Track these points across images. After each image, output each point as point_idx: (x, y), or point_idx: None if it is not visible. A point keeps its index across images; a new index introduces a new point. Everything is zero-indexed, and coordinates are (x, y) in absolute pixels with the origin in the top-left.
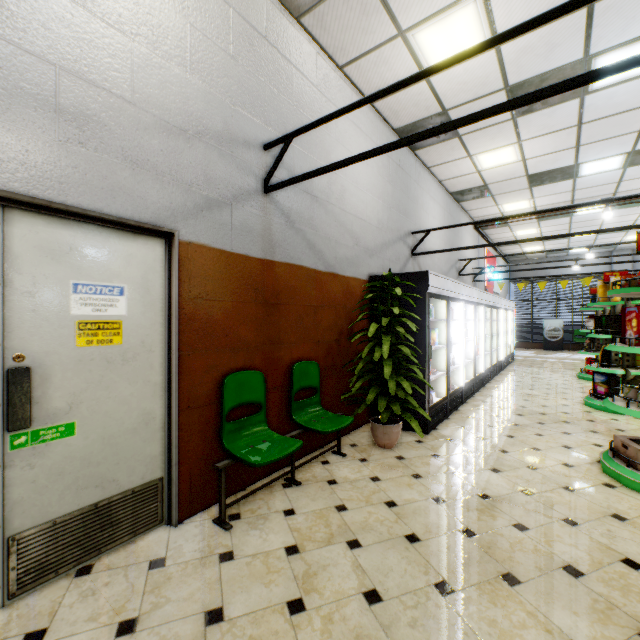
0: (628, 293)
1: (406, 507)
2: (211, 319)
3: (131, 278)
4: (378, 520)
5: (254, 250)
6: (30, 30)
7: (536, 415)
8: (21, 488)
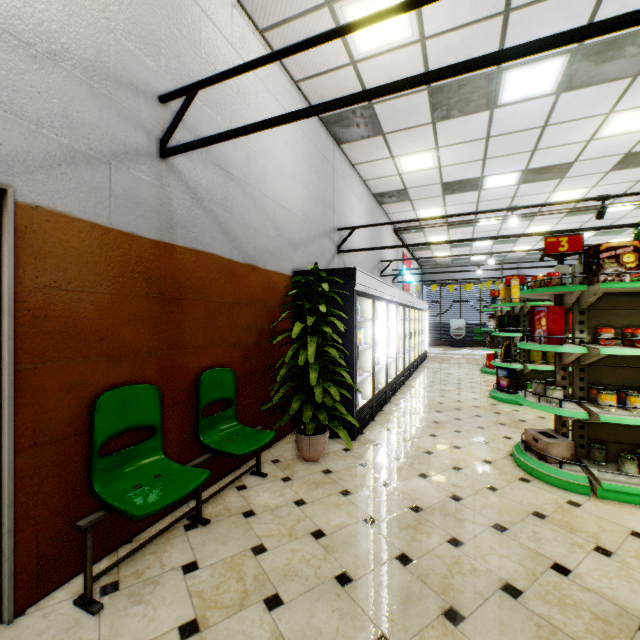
0: (538, 293)
1: (336, 536)
2: (76, 317)
3: None
4: (304, 560)
5: (146, 228)
6: None
7: (453, 411)
8: None
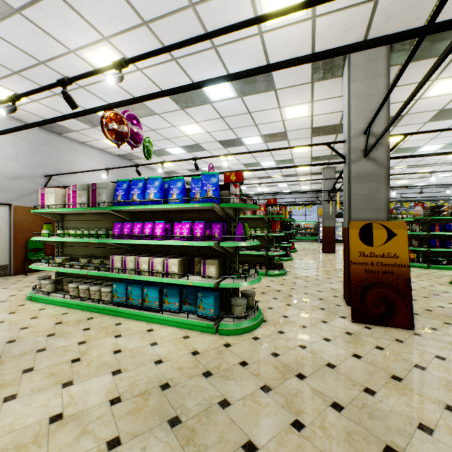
0: None
1: None
2: (24, 225)
3: None
4: None
5: None
6: None
7: None
8: None
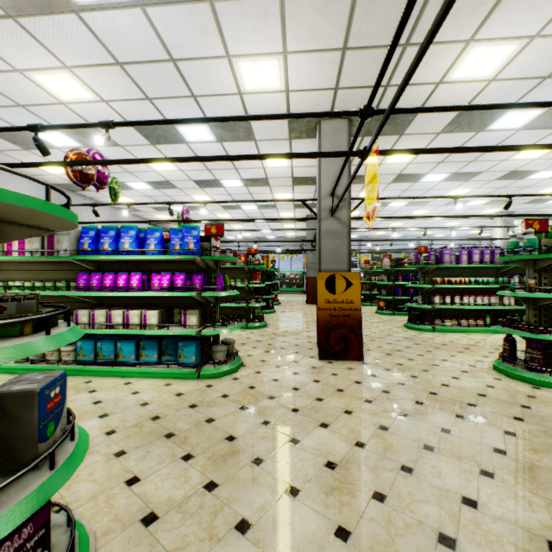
0: None
1: None
2: None
3: None
4: None
5: None
6: None
7: None
8: None
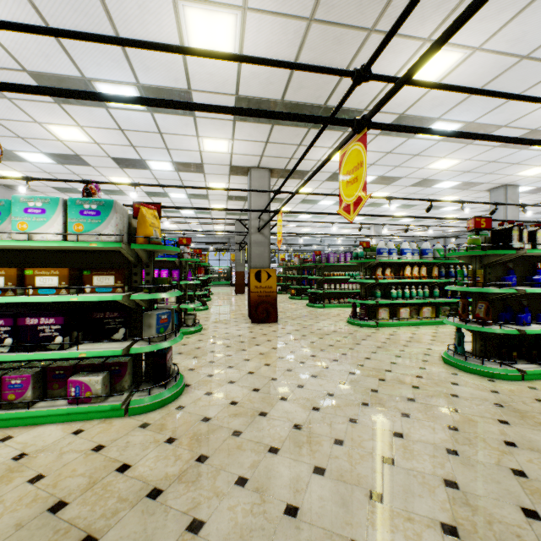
0: None
1: None
2: None
3: None
4: None
5: None
6: None
7: None
8: None
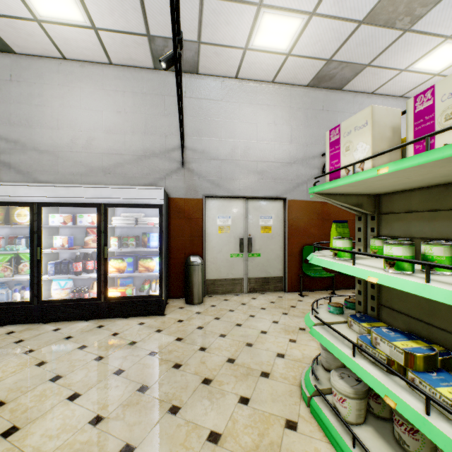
0: None
1: None
2: (299, 225)
3: (273, 213)
4: None
5: None
6: (252, 155)
7: None
8: (250, 267)
